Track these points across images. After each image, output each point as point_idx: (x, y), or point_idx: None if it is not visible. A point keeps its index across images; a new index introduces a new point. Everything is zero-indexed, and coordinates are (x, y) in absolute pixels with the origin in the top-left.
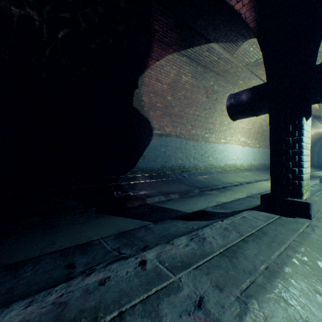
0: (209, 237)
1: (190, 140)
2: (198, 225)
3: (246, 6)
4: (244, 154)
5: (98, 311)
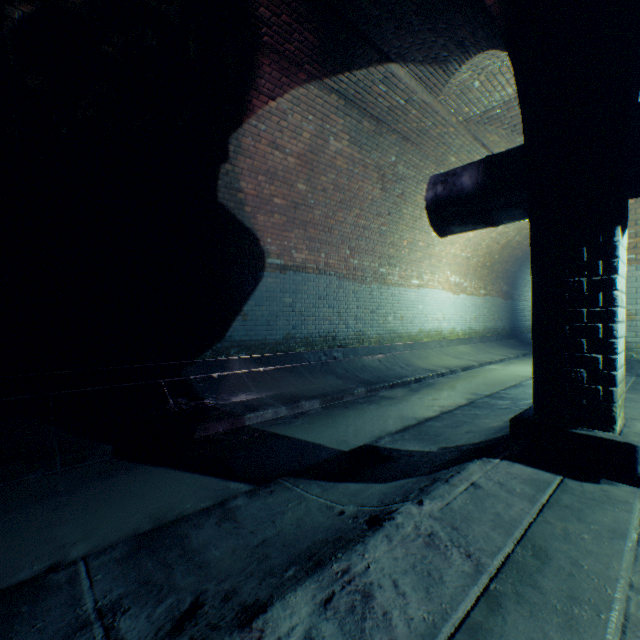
0: (382, 585)
1: (349, 280)
2: (359, 502)
3: None
4: (458, 309)
5: None
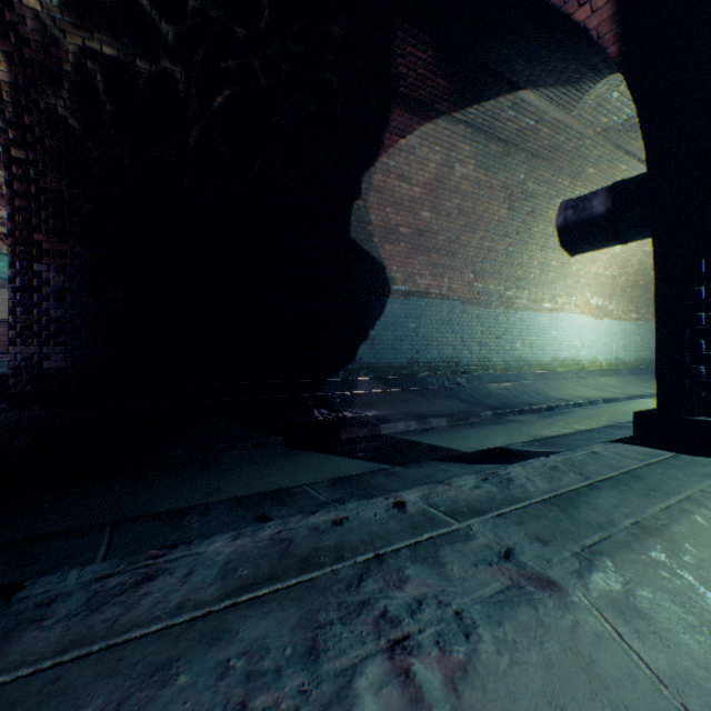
0: (519, 478)
1: (472, 305)
2: None
3: (600, 12)
4: (600, 336)
5: (343, 551)
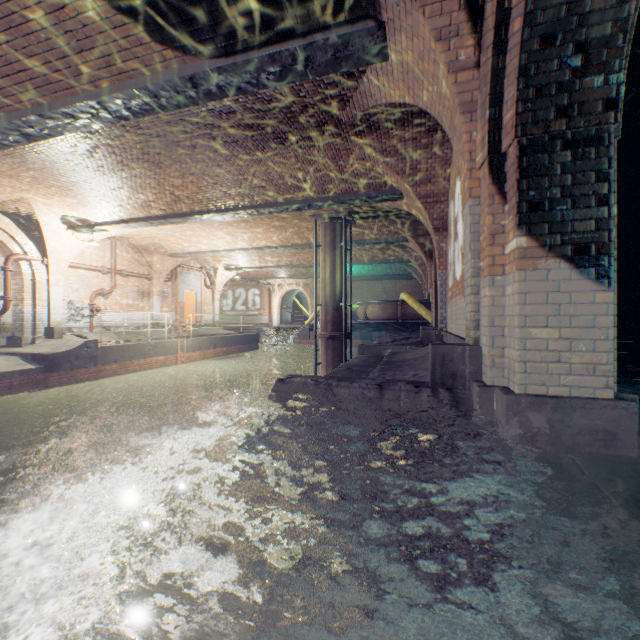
0: None
1: None
2: None
3: None
4: None
5: None
